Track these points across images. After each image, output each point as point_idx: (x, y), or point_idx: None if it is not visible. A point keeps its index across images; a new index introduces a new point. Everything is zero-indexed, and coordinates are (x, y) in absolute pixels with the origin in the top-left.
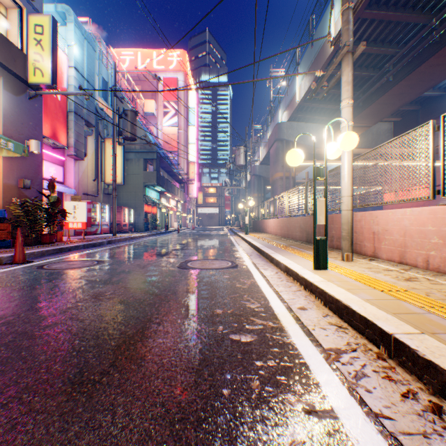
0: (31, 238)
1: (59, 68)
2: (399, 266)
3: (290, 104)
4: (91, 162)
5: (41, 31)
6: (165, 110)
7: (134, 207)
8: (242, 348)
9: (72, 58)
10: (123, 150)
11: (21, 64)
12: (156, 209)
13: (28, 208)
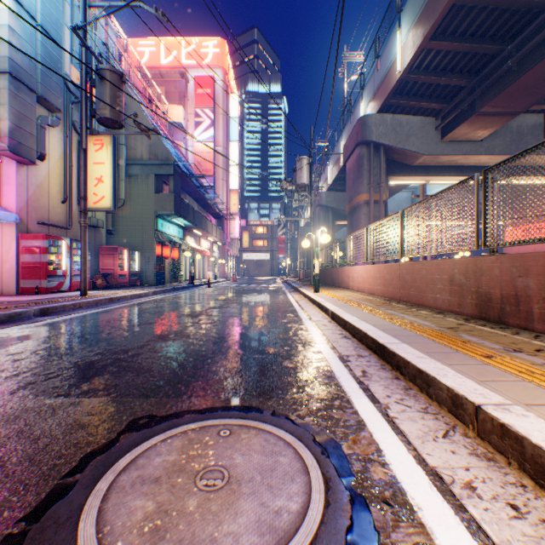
0: None
1: None
2: None
3: (384, 83)
4: (57, 170)
5: None
6: (197, 120)
7: (141, 248)
8: None
9: None
10: (114, 155)
11: None
12: (177, 252)
13: None
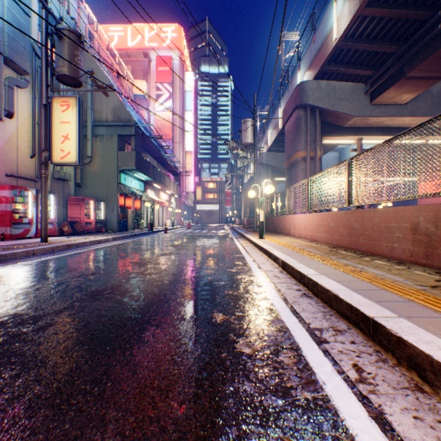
0: None
1: None
2: None
3: (320, 52)
4: (26, 128)
5: None
6: (158, 92)
7: (106, 199)
8: None
9: None
10: (79, 115)
11: None
12: (139, 203)
13: None
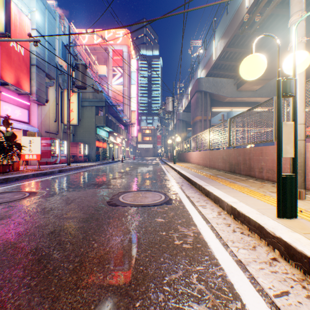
0: None
1: (22, 29)
2: None
3: (208, 63)
4: (52, 107)
5: None
6: (114, 73)
7: (88, 143)
8: None
9: (35, 22)
10: (78, 98)
11: None
12: (105, 144)
13: None
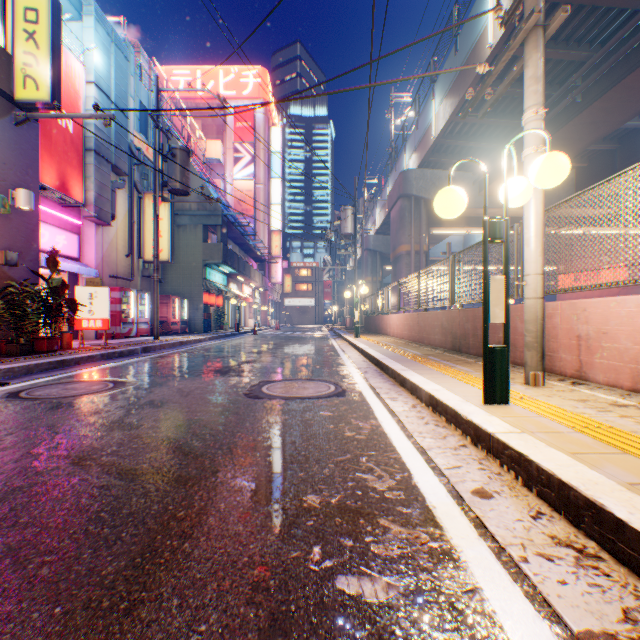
0: (17, 344)
1: (71, 84)
2: (635, 397)
3: (422, 143)
4: (123, 228)
5: (35, 17)
6: (236, 155)
7: (189, 296)
8: (368, 632)
9: (92, 69)
10: (171, 211)
11: (3, 69)
12: (222, 299)
13: (15, 296)
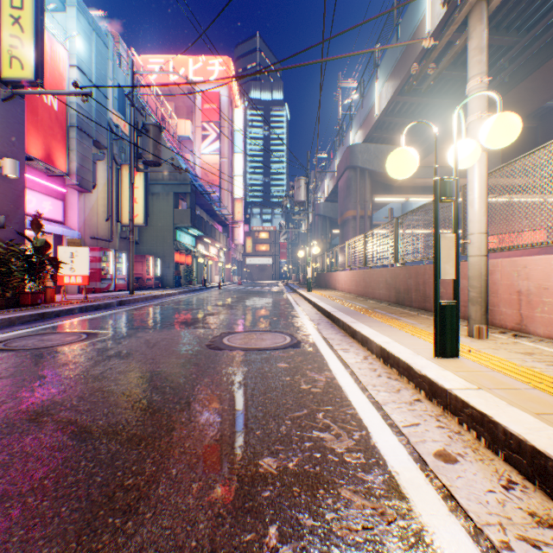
0: (3, 298)
1: (56, 67)
2: None
3: (367, 120)
4: (103, 195)
5: (20, 4)
6: (204, 133)
7: (162, 256)
8: None
9: (75, 54)
10: (146, 181)
11: None
12: (191, 258)
13: (2, 255)
